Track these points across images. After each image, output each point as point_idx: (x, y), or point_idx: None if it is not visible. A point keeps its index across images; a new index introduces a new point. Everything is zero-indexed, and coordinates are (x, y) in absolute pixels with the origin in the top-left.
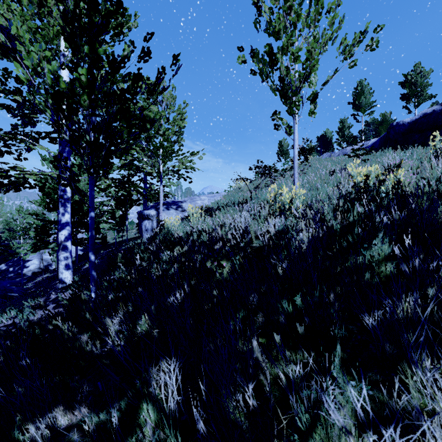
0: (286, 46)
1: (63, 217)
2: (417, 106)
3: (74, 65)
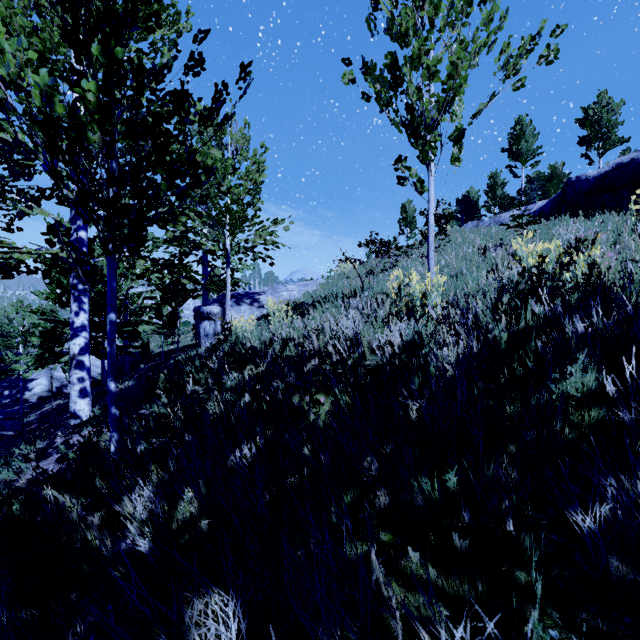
0: (418, 55)
1: (76, 318)
2: (602, 153)
3: (77, 75)
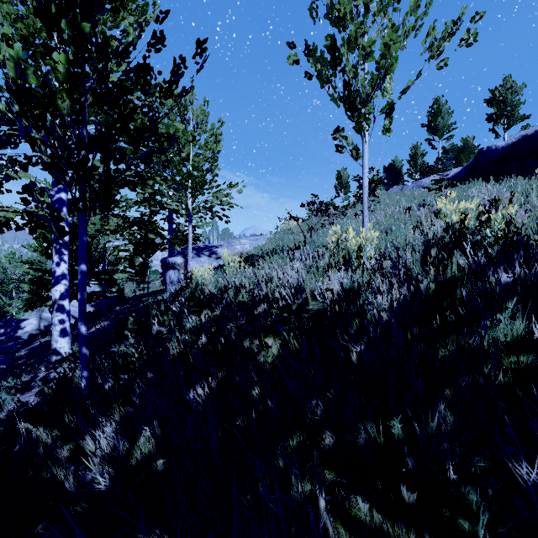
0: (355, 37)
1: (57, 268)
2: (507, 128)
3: (47, 49)
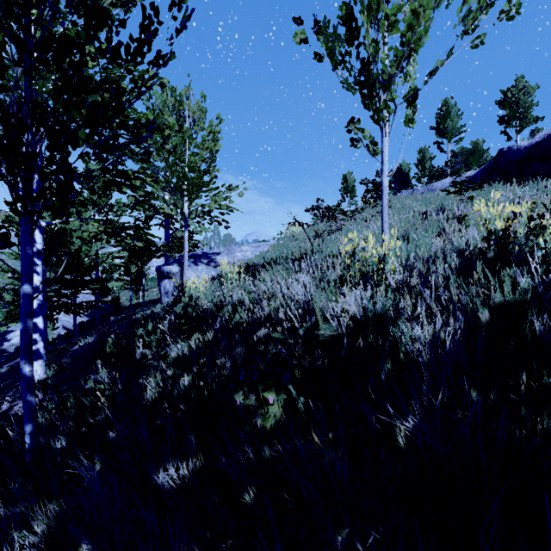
0: (376, 3)
1: None
2: (519, 131)
3: None
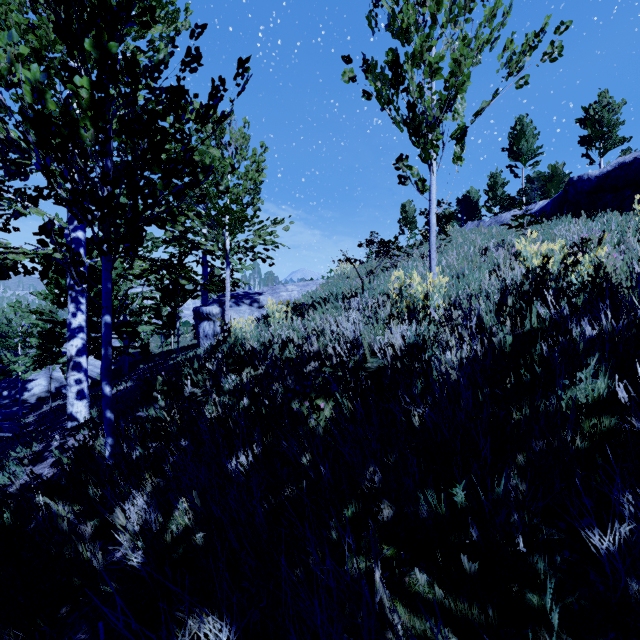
0: (420, 52)
1: (73, 319)
2: (603, 153)
3: (69, 71)
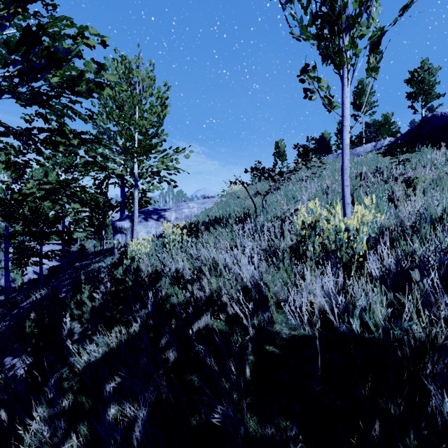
0: None
1: None
2: (424, 105)
3: None
